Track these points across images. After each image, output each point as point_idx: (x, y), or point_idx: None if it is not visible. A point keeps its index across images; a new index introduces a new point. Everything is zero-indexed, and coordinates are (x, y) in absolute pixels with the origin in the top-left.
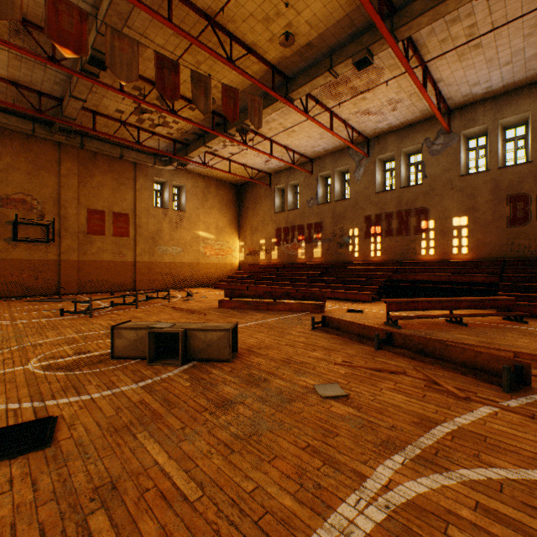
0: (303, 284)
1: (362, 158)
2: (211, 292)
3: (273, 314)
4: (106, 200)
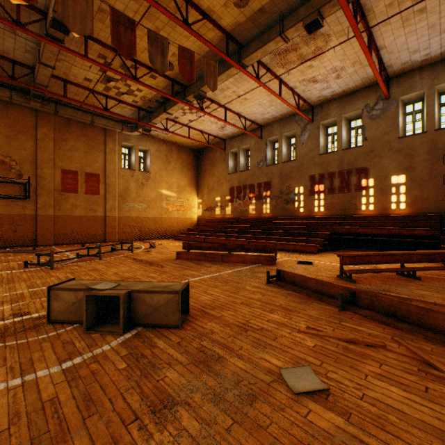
0: (254, 237)
1: (306, 123)
2: (172, 243)
3: (228, 266)
4: (78, 162)
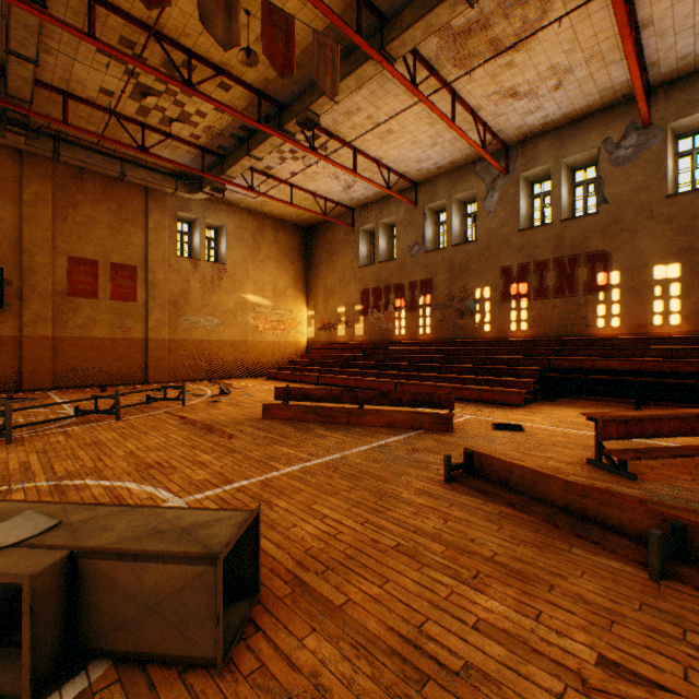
0: (405, 375)
1: (496, 177)
2: (262, 386)
3: (360, 434)
4: (99, 245)
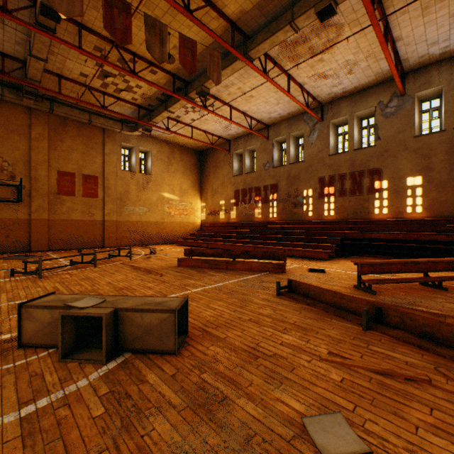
0: (260, 242)
1: (315, 122)
2: (174, 249)
3: (233, 274)
4: (75, 163)
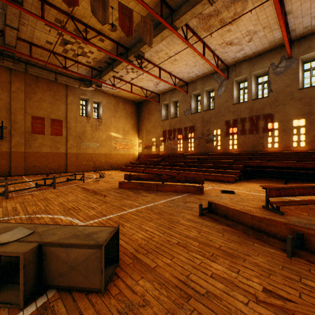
0: (182, 169)
1: (223, 80)
2: (118, 174)
3: (162, 195)
4: (45, 110)
